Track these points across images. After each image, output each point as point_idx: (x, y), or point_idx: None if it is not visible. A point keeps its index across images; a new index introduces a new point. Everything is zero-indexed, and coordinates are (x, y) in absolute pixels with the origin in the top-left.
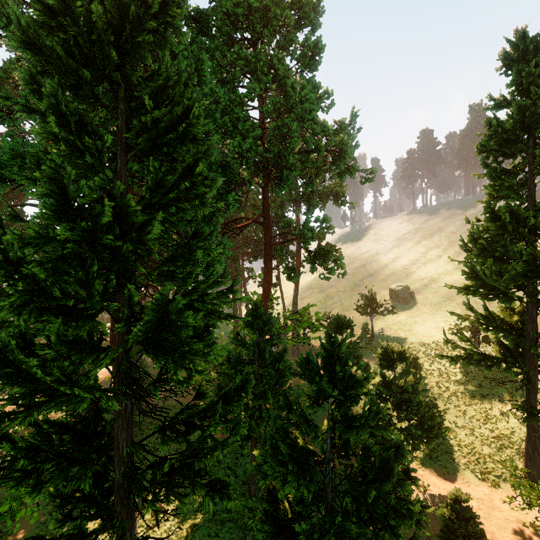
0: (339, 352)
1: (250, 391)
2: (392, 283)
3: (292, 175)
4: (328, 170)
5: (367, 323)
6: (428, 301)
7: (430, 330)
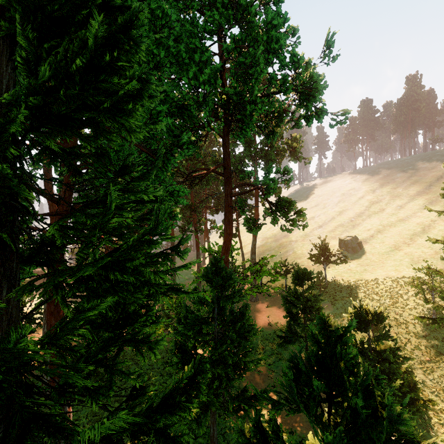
0: (346, 355)
1: (204, 388)
2: (340, 233)
3: (257, 111)
4: (289, 121)
5: (321, 272)
6: (376, 251)
7: (381, 278)
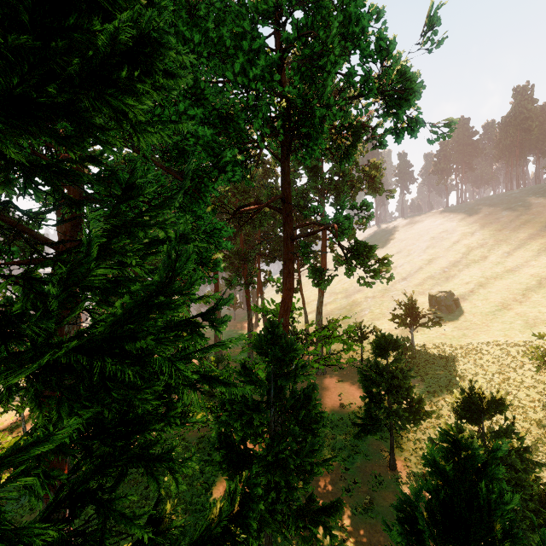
0: (500, 506)
1: (254, 528)
2: (430, 287)
3: (330, 117)
4: (368, 140)
5: (408, 337)
6: (477, 310)
7: (486, 346)
